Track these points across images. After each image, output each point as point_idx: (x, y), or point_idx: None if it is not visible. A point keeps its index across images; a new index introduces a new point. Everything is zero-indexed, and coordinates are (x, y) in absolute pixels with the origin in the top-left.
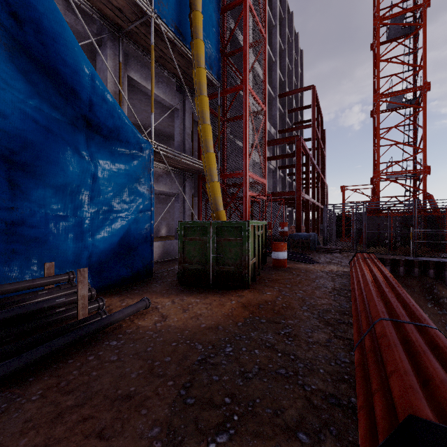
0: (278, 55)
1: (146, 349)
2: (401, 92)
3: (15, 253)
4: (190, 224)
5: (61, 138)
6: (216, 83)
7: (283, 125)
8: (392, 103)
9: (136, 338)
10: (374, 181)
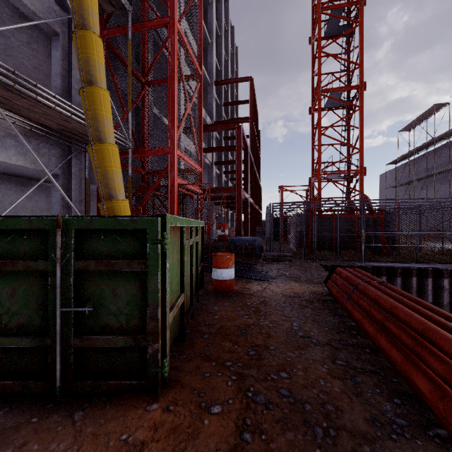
0: (214, 37)
1: None
2: (341, 89)
3: None
4: None
5: None
6: (125, 3)
7: (219, 118)
8: (332, 98)
9: None
10: (312, 182)
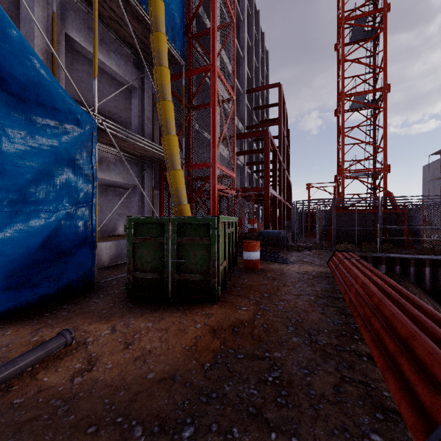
0: (245, 50)
1: None
2: (364, 92)
3: None
4: (142, 220)
5: None
6: (180, 60)
7: (250, 121)
8: (356, 102)
9: (24, 420)
10: (338, 179)
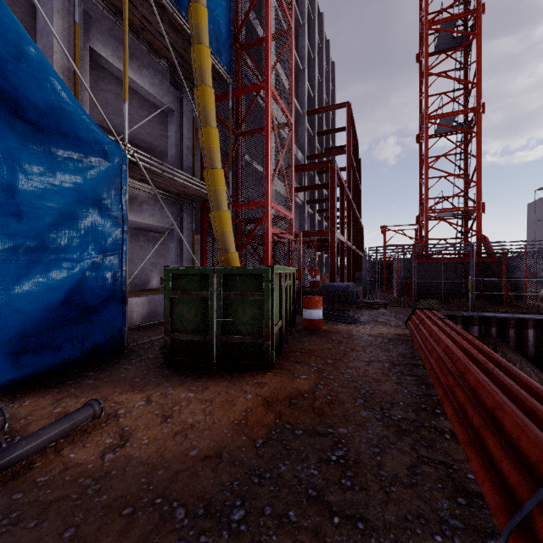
0: (306, 62)
1: (61, 535)
2: (453, 113)
3: None
4: (182, 271)
5: None
6: (227, 77)
7: (312, 150)
8: (442, 125)
9: (50, 500)
10: (420, 221)
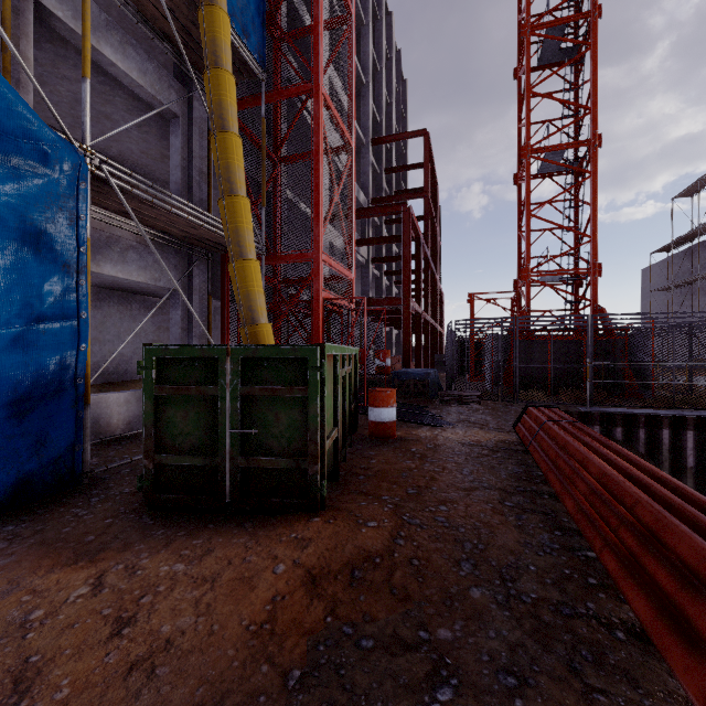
0: (370, 74)
1: None
2: (562, 146)
3: None
4: (173, 352)
5: None
6: (258, 71)
7: (378, 192)
8: (548, 161)
9: None
10: (519, 286)
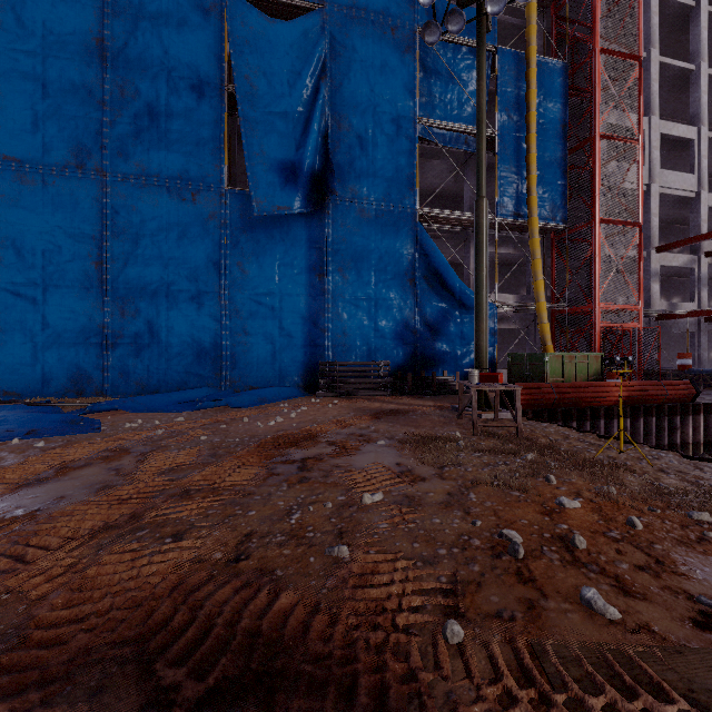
0: None
1: None
2: None
3: (434, 366)
4: (514, 355)
5: (449, 317)
6: (563, 226)
7: None
8: None
9: None
10: None
